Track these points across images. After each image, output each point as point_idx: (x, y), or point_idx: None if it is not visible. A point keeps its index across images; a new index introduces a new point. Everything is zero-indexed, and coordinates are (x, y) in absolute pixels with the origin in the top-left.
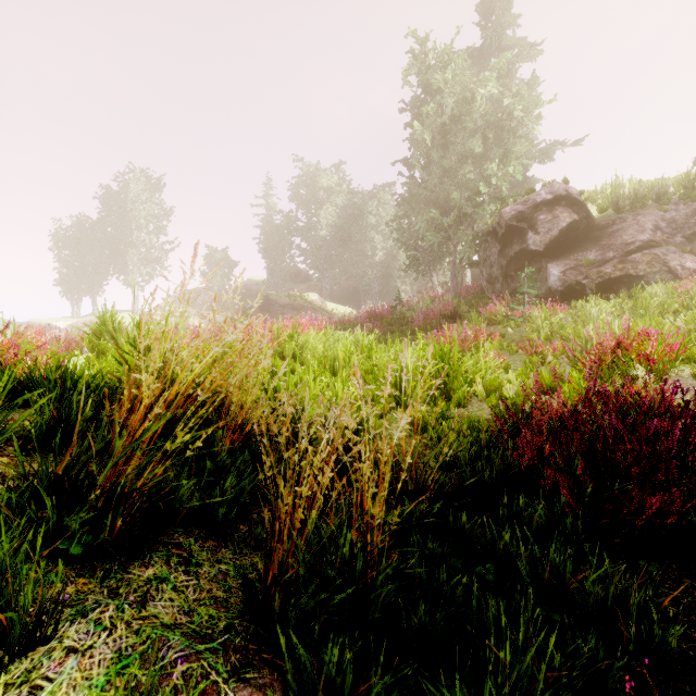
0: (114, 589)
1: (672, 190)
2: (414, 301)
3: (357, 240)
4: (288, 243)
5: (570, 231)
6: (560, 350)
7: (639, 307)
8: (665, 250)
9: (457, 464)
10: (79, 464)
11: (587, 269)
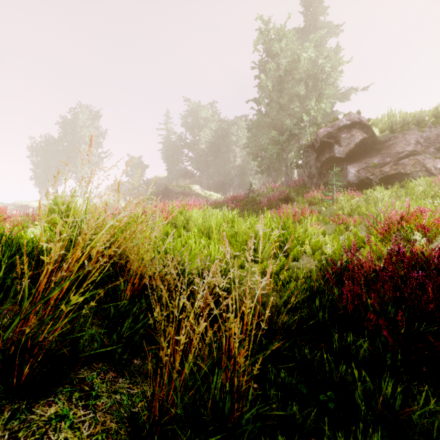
0: (15, 433)
1: (427, 118)
2: (261, 190)
3: (224, 151)
4: (180, 153)
5: (362, 144)
6: (358, 222)
7: (409, 193)
8: (423, 157)
9: (296, 304)
10: (1, 316)
11: (373, 169)
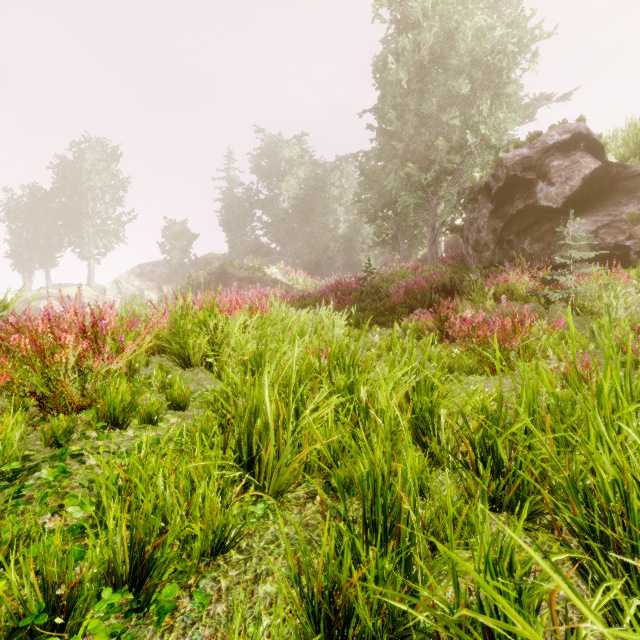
0: None
1: None
2: (388, 272)
3: (319, 212)
4: (249, 215)
5: (594, 180)
6: None
7: None
8: None
9: None
10: None
11: (630, 226)
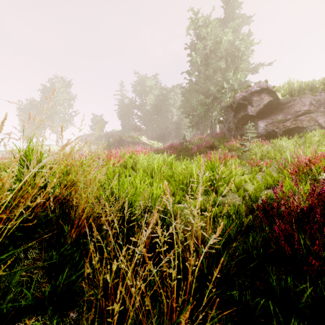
0: None
1: (318, 86)
2: (192, 140)
3: (164, 111)
4: (131, 112)
5: (268, 105)
6: (269, 164)
7: (307, 142)
8: (316, 114)
9: (229, 239)
10: None
11: (278, 124)
